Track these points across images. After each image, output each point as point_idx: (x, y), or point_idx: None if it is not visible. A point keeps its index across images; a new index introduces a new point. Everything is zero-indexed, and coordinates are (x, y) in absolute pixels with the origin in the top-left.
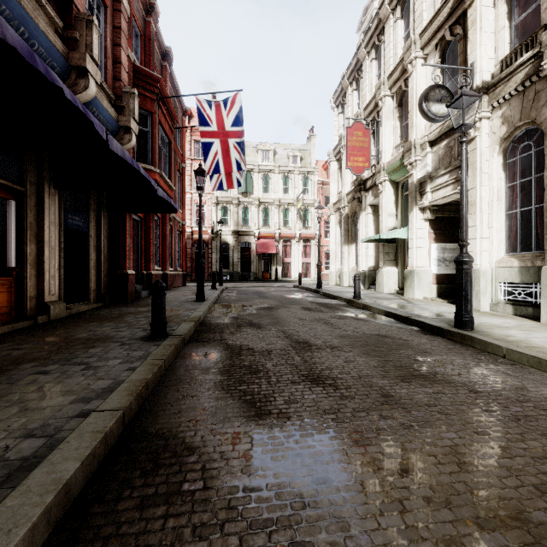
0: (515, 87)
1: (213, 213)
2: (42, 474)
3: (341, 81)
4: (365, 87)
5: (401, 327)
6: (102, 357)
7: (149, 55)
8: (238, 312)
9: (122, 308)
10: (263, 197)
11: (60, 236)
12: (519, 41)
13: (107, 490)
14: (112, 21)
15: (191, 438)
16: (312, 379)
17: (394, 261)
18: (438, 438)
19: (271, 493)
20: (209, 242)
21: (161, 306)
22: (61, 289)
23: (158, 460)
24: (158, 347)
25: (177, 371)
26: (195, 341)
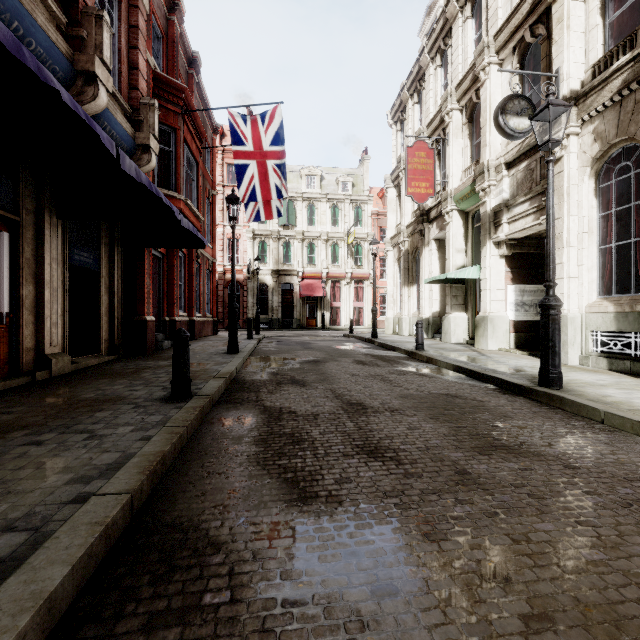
0: (611, 97)
1: (249, 249)
2: (18, 585)
3: (400, 93)
4: (428, 100)
5: (474, 385)
6: (111, 423)
7: (172, 61)
8: (278, 366)
9: (139, 361)
10: (308, 231)
11: (64, 275)
12: (614, 42)
13: (104, 603)
14: (127, 19)
15: (216, 531)
16: (368, 451)
17: (463, 305)
18: (530, 530)
19: (318, 609)
20: (245, 283)
21: (185, 360)
22: (65, 339)
23: (173, 560)
24: (180, 410)
25: (202, 440)
26: (225, 402)
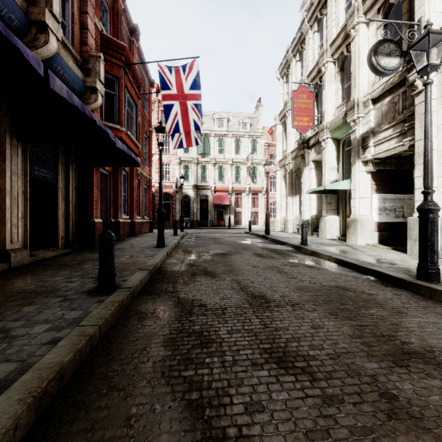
0: None
1: (176, 171)
2: None
3: (286, 54)
4: (308, 57)
5: (357, 277)
6: (31, 320)
7: (117, 28)
8: (194, 258)
9: (87, 254)
10: (218, 157)
11: (25, 186)
12: None
13: None
14: None
15: None
16: (277, 359)
17: (336, 210)
18: None
19: None
20: (174, 195)
21: (109, 257)
22: (26, 237)
23: None
24: (99, 305)
25: (114, 339)
26: (146, 293)
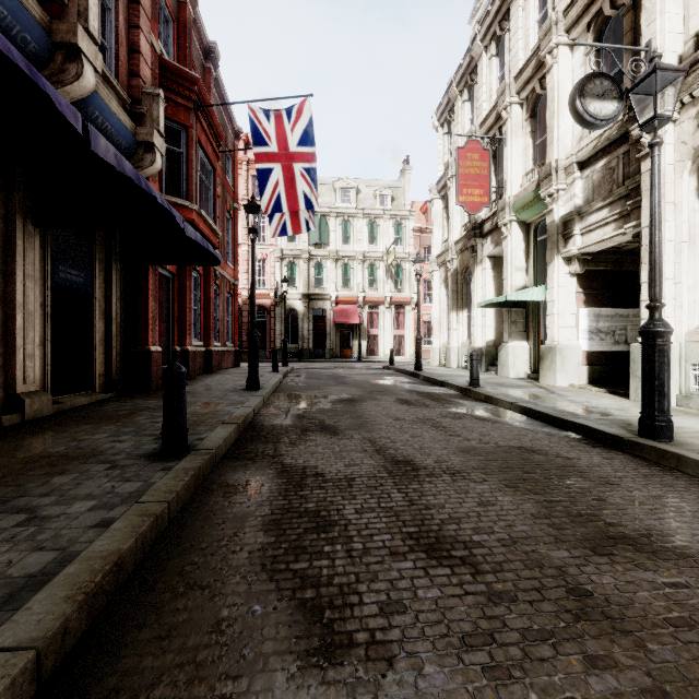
0: None
1: (276, 270)
2: None
3: (447, 90)
4: (481, 95)
5: (551, 434)
6: (66, 495)
7: (184, 50)
8: (306, 407)
9: (139, 400)
10: (342, 250)
11: (45, 296)
12: None
13: None
14: None
15: None
16: (427, 547)
17: (524, 333)
18: None
19: None
20: (272, 308)
21: (179, 404)
22: (46, 374)
23: None
24: (166, 474)
25: (190, 521)
26: (233, 458)
